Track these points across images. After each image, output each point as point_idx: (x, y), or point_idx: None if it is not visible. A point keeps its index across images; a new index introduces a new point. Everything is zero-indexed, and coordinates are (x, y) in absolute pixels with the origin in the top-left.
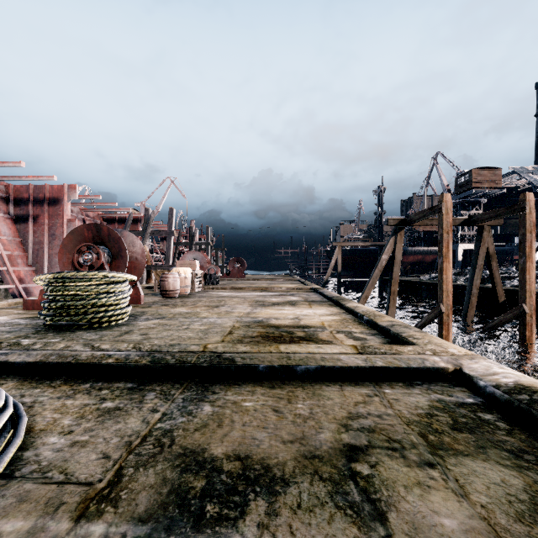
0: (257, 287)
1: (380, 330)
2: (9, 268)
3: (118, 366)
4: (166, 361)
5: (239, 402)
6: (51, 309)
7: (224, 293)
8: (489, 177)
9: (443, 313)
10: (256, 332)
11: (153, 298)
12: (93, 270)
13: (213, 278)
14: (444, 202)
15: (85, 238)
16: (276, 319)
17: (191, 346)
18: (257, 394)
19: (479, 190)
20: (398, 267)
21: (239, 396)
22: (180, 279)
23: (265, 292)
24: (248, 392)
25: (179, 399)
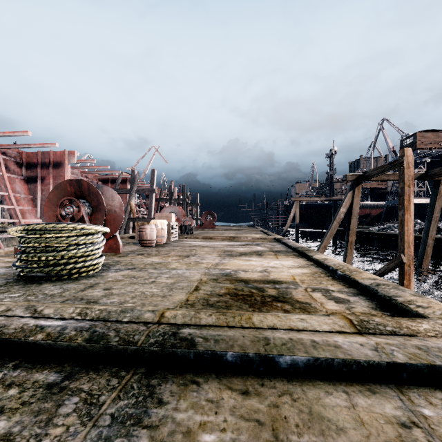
0: (226, 237)
1: (362, 289)
2: (21, 220)
3: (47, 345)
4: (106, 341)
5: (196, 431)
6: (23, 261)
7: (195, 243)
8: (433, 139)
9: (404, 264)
10: (224, 288)
11: (132, 247)
12: (74, 222)
13: (188, 229)
14: (405, 156)
15: (68, 192)
16: (244, 271)
17: (145, 314)
18: (224, 410)
19: (423, 150)
20: (356, 219)
21: (197, 413)
22: (157, 230)
23: (232, 242)
24: (210, 403)
25: (106, 418)
